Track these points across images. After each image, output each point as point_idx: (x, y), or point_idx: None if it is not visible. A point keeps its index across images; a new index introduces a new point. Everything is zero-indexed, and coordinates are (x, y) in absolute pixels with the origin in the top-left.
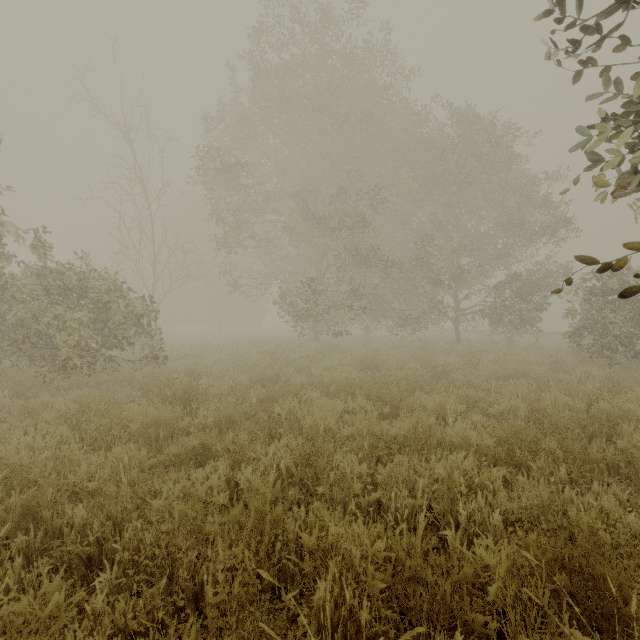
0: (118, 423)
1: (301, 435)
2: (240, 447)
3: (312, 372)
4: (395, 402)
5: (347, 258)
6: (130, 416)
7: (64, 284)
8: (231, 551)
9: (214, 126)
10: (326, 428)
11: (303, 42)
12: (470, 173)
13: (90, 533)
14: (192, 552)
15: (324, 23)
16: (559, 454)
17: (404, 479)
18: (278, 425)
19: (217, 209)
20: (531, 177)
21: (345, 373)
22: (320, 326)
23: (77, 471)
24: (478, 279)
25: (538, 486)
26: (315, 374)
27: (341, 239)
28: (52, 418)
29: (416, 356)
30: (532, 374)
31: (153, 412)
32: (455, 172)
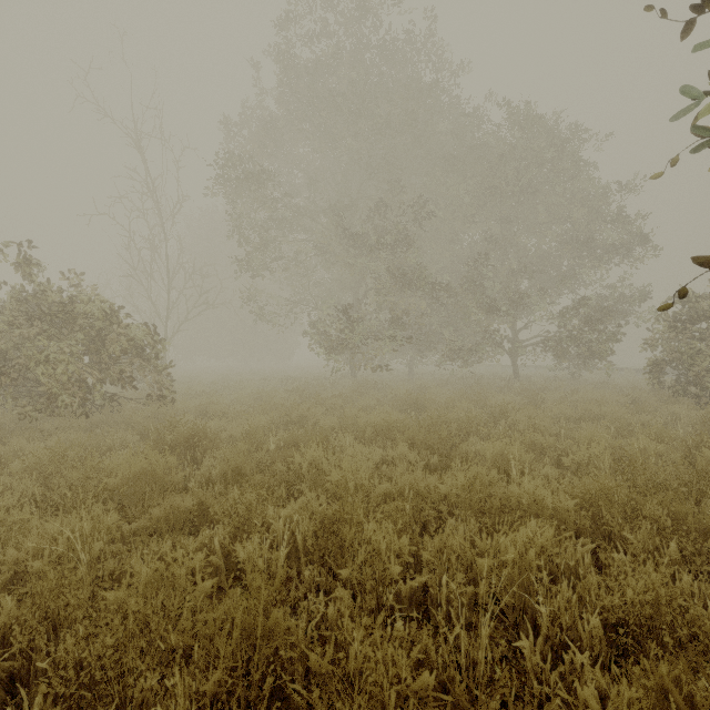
0: (93, 477)
1: (325, 493)
2: (246, 509)
3: (345, 413)
4: (445, 450)
5: (388, 281)
6: (113, 467)
7: (55, 309)
8: (205, 678)
9: (236, 132)
10: (357, 484)
11: (337, 34)
12: (530, 183)
13: (14, 640)
14: (152, 675)
15: (361, 10)
16: (666, 523)
17: (458, 554)
18: (299, 479)
19: (239, 226)
20: (601, 187)
21: (384, 414)
22: (357, 360)
23: (24, 543)
24: (540, 305)
25: (648, 573)
26: (349, 415)
27: (381, 259)
28: (14, 470)
29: (468, 394)
30: (608, 416)
31: (139, 463)
32: (513, 182)
